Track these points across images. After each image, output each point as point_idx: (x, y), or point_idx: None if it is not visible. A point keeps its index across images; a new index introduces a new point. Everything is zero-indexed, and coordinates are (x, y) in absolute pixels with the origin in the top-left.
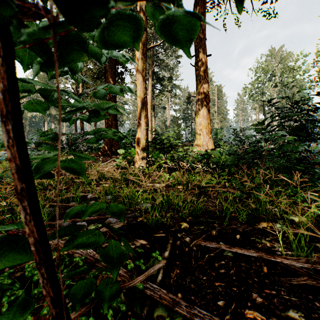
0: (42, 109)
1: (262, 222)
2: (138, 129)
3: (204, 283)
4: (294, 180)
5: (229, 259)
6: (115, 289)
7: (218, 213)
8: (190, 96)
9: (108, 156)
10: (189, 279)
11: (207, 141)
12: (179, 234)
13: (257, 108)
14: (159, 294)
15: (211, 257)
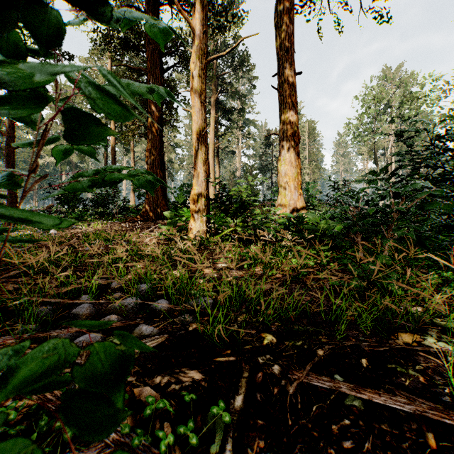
0: None
1: (400, 333)
2: (194, 181)
3: None
4: (451, 261)
5: (357, 415)
6: None
7: (323, 316)
8: (270, 134)
9: (151, 221)
10: None
11: (295, 200)
12: (260, 359)
13: (366, 153)
14: None
15: (323, 410)
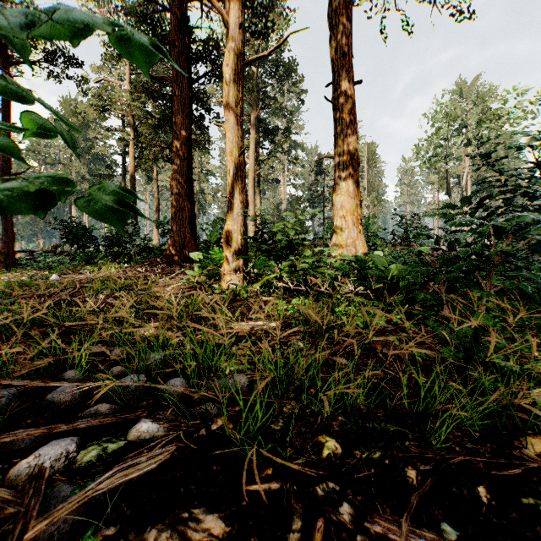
0: None
1: (526, 437)
2: (228, 215)
3: None
4: None
5: None
6: None
7: (407, 405)
8: (323, 157)
9: (177, 264)
10: None
11: (354, 238)
12: (319, 489)
13: (436, 182)
14: None
15: None
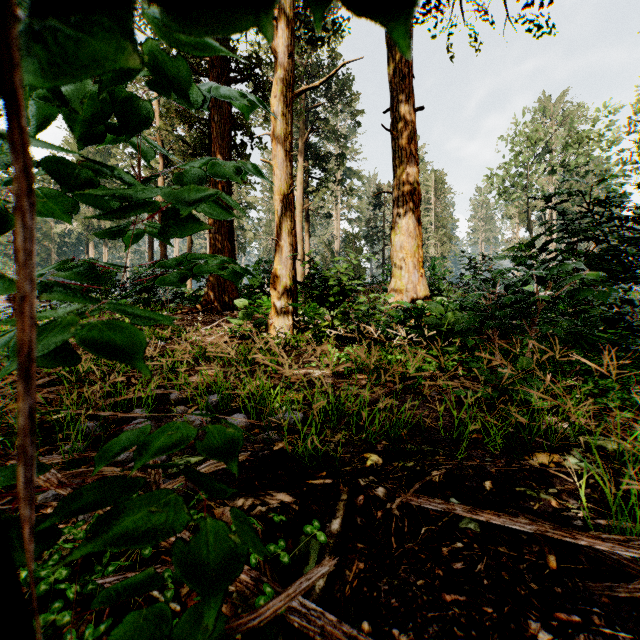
0: (59, 209)
1: (537, 453)
2: (276, 258)
3: (419, 594)
4: (604, 364)
5: (472, 538)
6: (215, 633)
7: (443, 433)
8: (381, 192)
9: (216, 312)
10: (386, 585)
11: (415, 283)
12: (362, 480)
13: (515, 216)
14: (320, 625)
15: (433, 534)
